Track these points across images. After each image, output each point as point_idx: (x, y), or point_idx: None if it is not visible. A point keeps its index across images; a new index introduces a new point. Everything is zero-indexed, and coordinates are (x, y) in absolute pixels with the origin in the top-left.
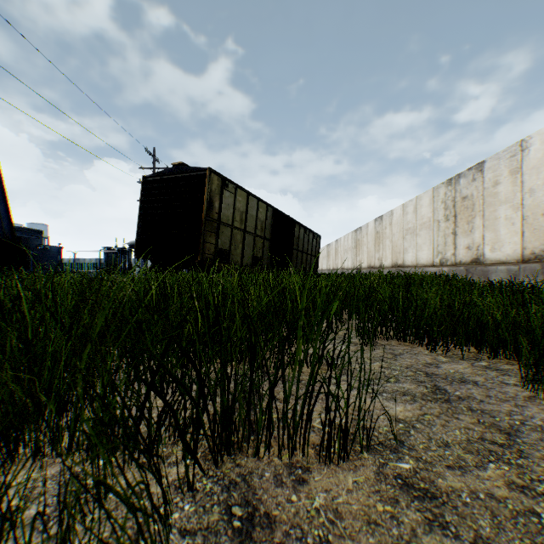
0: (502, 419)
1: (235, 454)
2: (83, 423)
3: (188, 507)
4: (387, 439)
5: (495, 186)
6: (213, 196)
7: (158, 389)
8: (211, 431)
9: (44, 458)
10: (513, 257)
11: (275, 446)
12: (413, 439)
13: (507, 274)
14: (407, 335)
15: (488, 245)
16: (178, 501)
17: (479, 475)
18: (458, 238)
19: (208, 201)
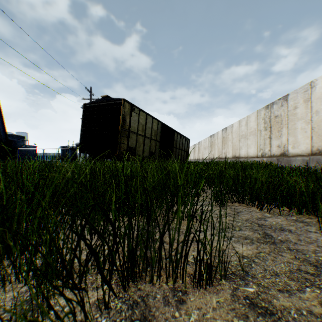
0: (310, 256)
1: (137, 281)
2: (36, 261)
3: (104, 321)
4: (237, 270)
5: (295, 109)
6: (126, 115)
7: (84, 240)
8: (121, 267)
9: (10, 284)
10: (306, 152)
11: (164, 275)
12: (254, 270)
13: (302, 162)
14: (244, 199)
15: (290, 144)
16: (97, 316)
17: (301, 297)
18: (272, 140)
19: (123, 118)
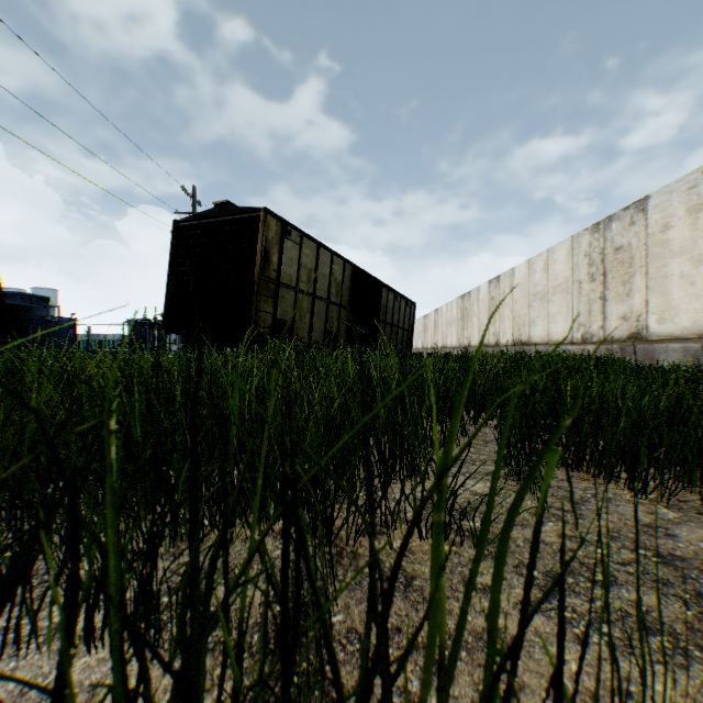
0: None
1: None
2: None
3: None
4: None
5: (665, 231)
6: (270, 247)
7: None
8: None
9: None
10: (693, 331)
11: None
12: None
13: (684, 354)
14: (583, 460)
15: (654, 314)
16: None
17: None
18: (609, 305)
19: (263, 253)
